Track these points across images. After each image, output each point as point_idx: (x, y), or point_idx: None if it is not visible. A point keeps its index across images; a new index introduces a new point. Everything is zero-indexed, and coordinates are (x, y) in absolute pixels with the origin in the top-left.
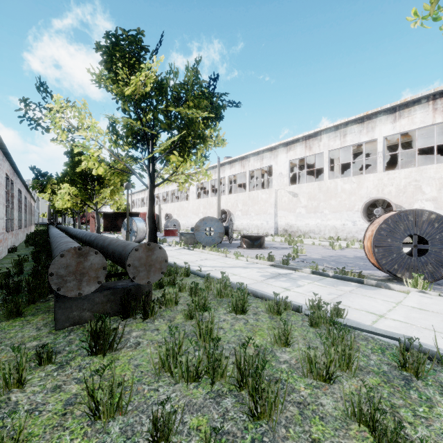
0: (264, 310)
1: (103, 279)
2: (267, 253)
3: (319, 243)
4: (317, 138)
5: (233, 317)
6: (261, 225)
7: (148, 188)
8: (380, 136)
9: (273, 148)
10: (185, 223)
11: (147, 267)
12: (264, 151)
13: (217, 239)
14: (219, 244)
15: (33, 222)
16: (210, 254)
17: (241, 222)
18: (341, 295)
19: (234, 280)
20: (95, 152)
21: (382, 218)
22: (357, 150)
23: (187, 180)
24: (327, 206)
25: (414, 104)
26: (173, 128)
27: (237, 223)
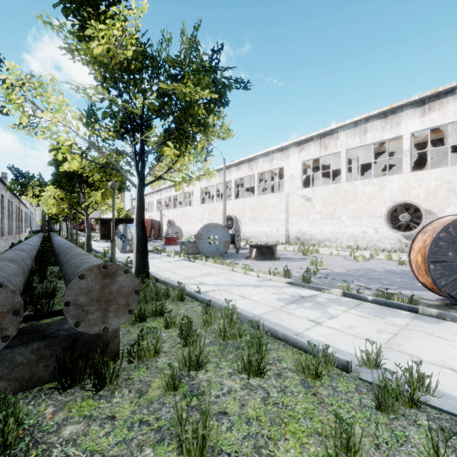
0: (291, 366)
1: (14, 331)
2: (281, 266)
3: (338, 253)
4: (333, 136)
5: (244, 383)
6: (271, 233)
7: (136, 187)
8: (406, 132)
9: (283, 148)
10: (188, 230)
11: (102, 304)
12: (273, 152)
13: (222, 248)
14: (224, 254)
15: (24, 229)
16: (213, 267)
17: (249, 229)
18: (397, 335)
19: (243, 307)
20: (65, 141)
21: (437, 224)
22: (378, 149)
23: (186, 178)
24: (344, 211)
25: (447, 94)
26: (166, 112)
27: (244, 231)
